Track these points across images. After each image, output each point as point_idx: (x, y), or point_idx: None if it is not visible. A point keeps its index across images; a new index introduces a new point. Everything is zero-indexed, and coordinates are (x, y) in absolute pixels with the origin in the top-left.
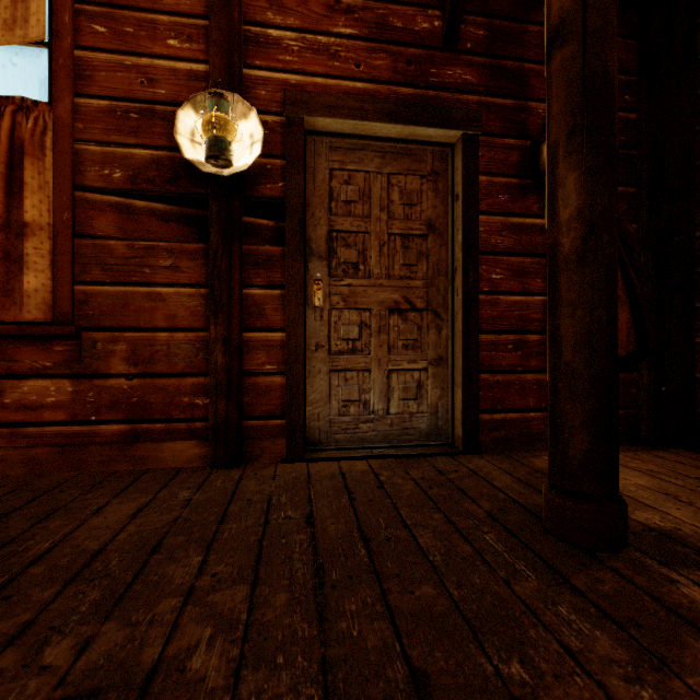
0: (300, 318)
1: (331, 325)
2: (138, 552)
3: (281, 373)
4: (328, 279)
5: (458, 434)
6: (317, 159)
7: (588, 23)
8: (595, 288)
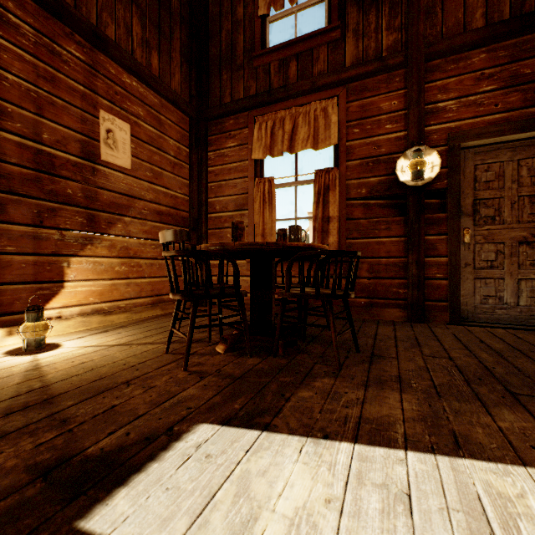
0: (457, 250)
1: (475, 253)
2: (410, 338)
3: (445, 278)
4: (473, 227)
5: None
6: (465, 161)
7: None
8: None
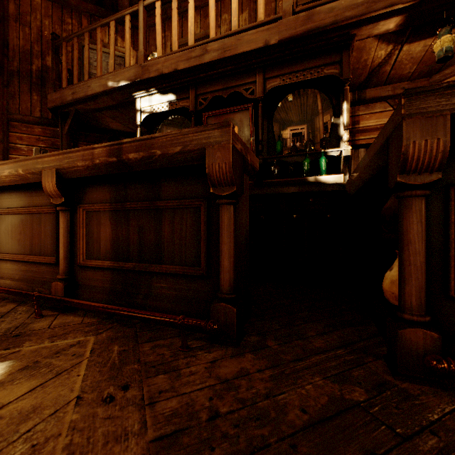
0: None
1: None
2: None
3: None
4: None
5: None
6: None
7: None
8: None
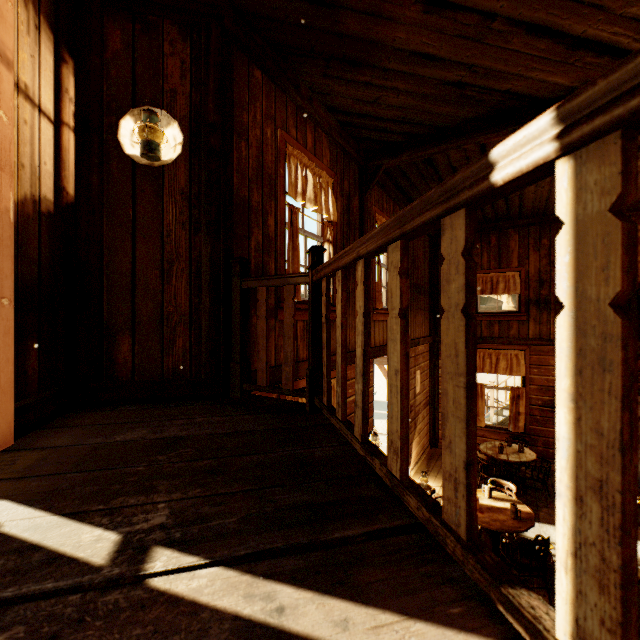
0: None
1: None
2: None
3: None
4: None
5: None
6: None
7: None
8: None
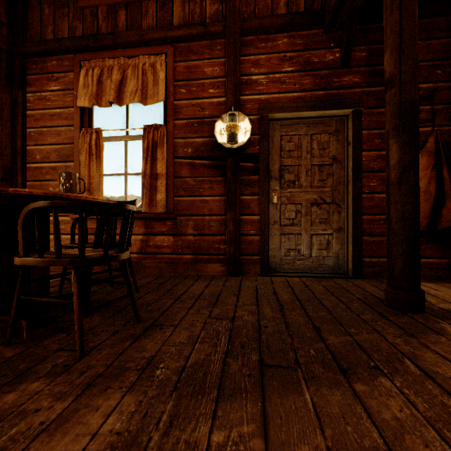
0: (266, 209)
1: (281, 212)
2: (213, 296)
3: (257, 235)
4: (279, 189)
5: (350, 268)
6: (274, 131)
7: (402, 79)
8: (406, 195)
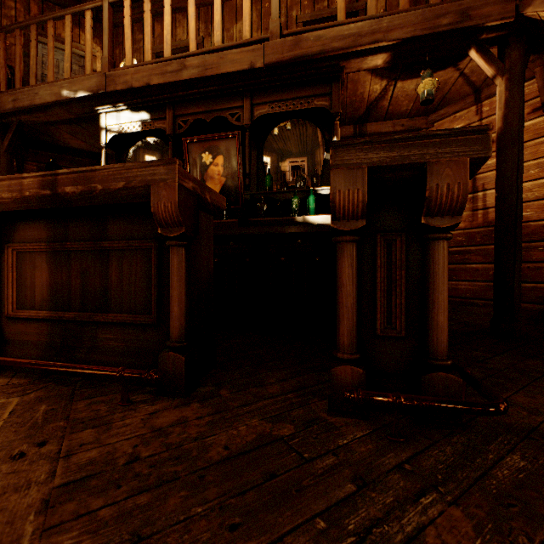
0: None
1: None
2: None
3: None
4: None
5: None
6: None
7: None
8: None
